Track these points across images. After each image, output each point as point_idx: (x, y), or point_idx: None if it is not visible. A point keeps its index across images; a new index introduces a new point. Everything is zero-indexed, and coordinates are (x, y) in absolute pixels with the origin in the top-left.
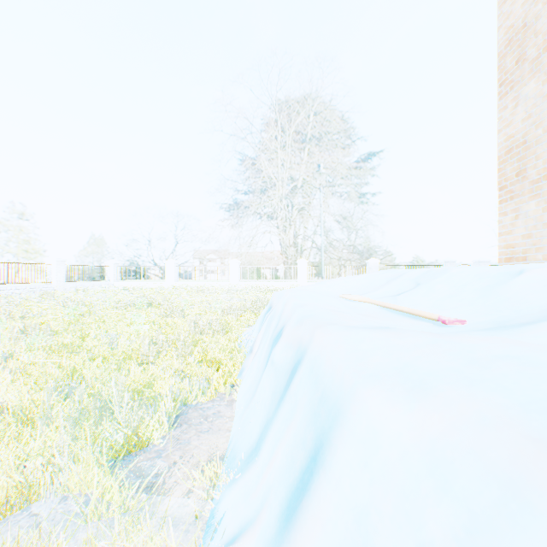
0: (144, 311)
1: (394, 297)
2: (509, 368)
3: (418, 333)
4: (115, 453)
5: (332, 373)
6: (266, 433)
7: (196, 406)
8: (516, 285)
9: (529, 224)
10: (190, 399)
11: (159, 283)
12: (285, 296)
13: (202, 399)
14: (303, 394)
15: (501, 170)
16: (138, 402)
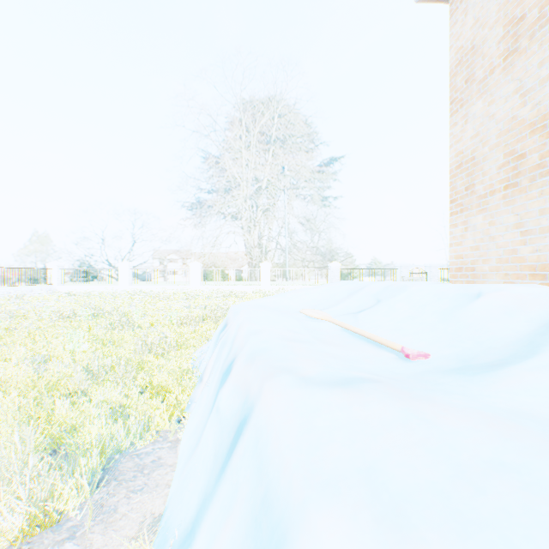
0: (87, 323)
1: (355, 314)
2: (512, 497)
3: (385, 397)
4: (10, 540)
5: (278, 464)
6: (202, 515)
7: (132, 452)
8: (476, 311)
9: (477, 236)
10: (125, 444)
11: (111, 287)
12: (240, 317)
13: (142, 441)
14: (246, 478)
15: (452, 184)
16: (46, 467)
